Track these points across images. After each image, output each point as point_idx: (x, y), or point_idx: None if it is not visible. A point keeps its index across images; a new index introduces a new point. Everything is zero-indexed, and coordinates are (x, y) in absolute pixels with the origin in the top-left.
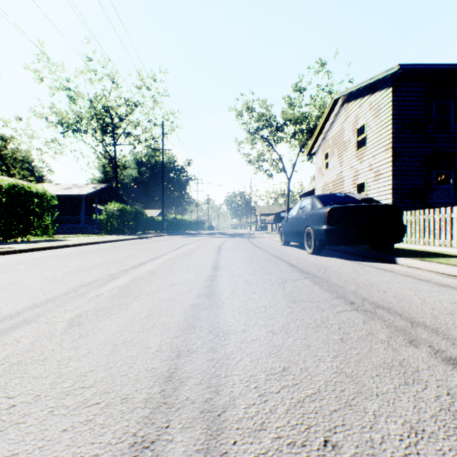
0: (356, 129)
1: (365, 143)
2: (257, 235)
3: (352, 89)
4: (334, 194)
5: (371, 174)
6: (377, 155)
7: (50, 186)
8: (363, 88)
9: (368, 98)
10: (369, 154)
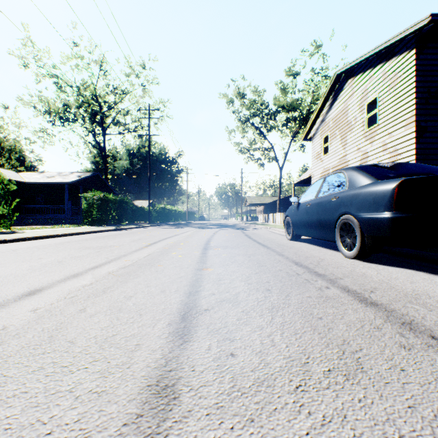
0: (365, 105)
1: (378, 119)
2: (250, 226)
3: (361, 58)
4: (385, 163)
5: (386, 155)
6: (394, 132)
7: (33, 175)
8: (375, 57)
9: (381, 67)
10: (383, 132)
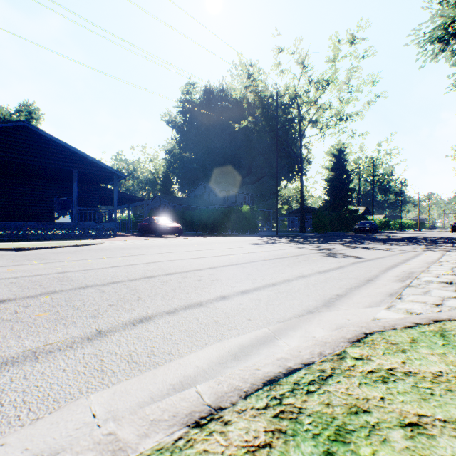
0: None
1: None
2: None
3: None
4: None
5: None
6: None
7: None
8: None
9: None
10: None
